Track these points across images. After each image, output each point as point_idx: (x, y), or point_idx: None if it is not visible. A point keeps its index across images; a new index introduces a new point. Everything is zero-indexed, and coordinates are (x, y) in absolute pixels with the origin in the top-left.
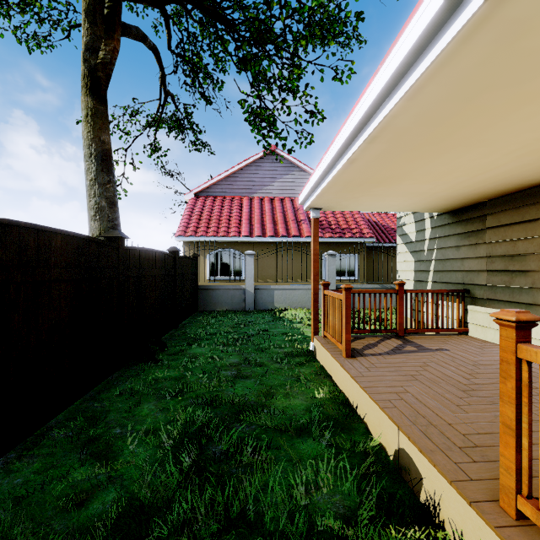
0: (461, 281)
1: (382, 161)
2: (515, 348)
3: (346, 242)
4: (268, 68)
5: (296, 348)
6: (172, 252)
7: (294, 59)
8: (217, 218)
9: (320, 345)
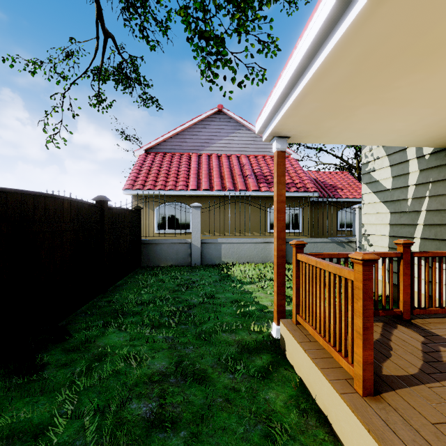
0: None
1: None
2: None
3: (290, 196)
4: None
5: (252, 331)
6: (99, 202)
7: None
8: (165, 172)
9: (295, 342)
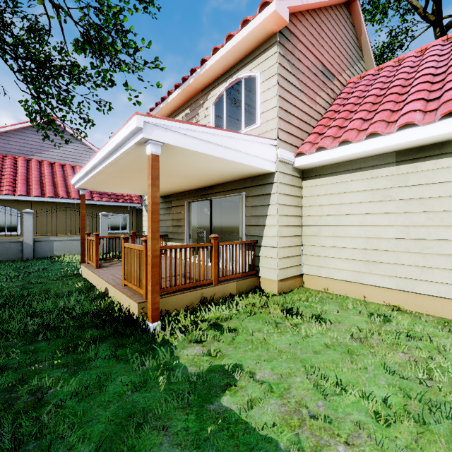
0: (165, 231)
1: (109, 178)
2: (123, 244)
3: (120, 205)
4: (47, 90)
5: (69, 273)
6: None
7: (68, 90)
8: None
9: (84, 267)
